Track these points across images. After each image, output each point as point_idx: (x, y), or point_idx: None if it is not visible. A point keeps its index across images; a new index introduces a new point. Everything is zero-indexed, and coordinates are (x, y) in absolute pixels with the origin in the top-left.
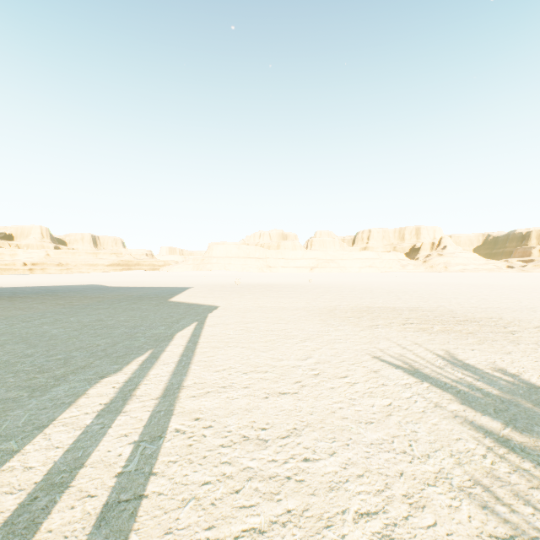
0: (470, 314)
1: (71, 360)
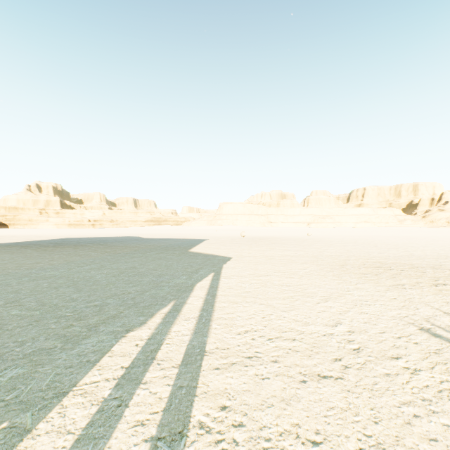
0: None
1: (105, 308)
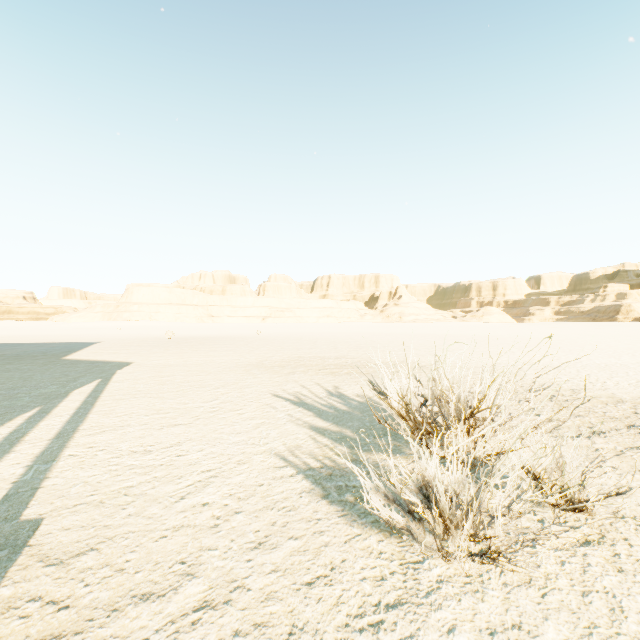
0: (383, 359)
1: None
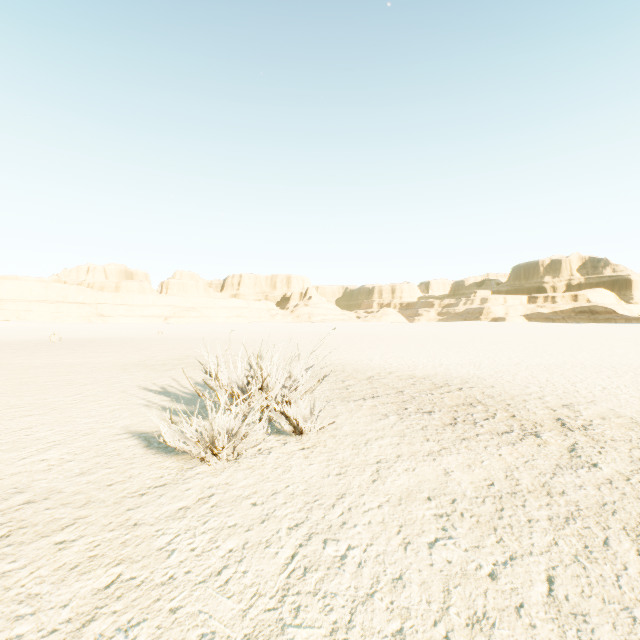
0: (266, 355)
1: None
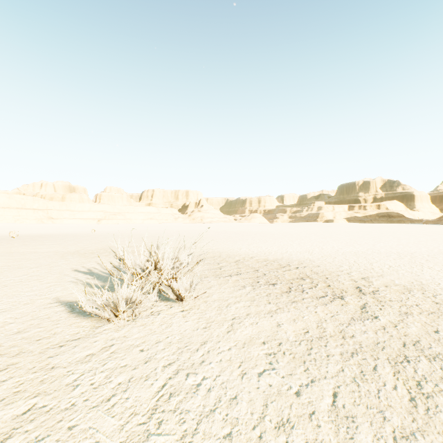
0: None
1: None
